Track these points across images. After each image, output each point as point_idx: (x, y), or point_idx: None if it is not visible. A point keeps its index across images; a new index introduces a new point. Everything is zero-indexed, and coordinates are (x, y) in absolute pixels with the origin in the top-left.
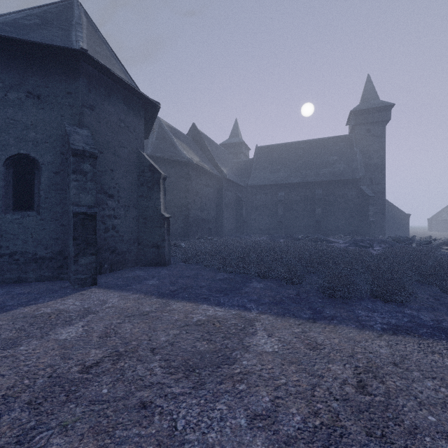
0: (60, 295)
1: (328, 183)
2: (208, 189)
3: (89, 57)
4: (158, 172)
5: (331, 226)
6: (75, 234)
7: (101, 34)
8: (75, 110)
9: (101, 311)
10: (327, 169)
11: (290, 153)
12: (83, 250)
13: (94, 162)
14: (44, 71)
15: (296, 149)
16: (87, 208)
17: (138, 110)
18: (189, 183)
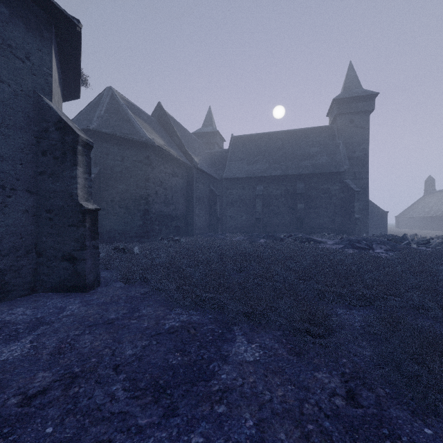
0: None
1: (310, 177)
2: (176, 179)
3: None
4: (72, 132)
5: (313, 223)
6: None
7: None
8: None
9: None
10: (308, 161)
11: (269, 144)
12: None
13: None
14: None
15: (275, 139)
16: None
17: (39, 26)
18: (149, 170)
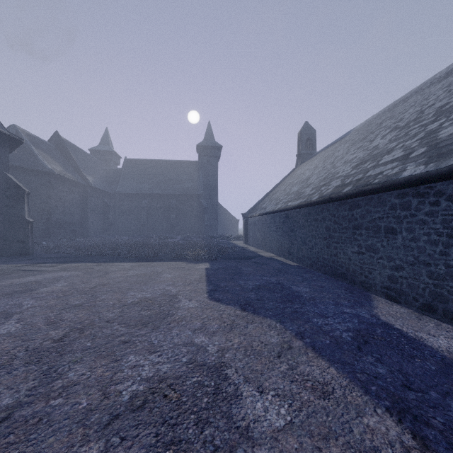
0: None
1: (180, 196)
2: (73, 195)
3: None
4: (23, 190)
5: (182, 228)
6: None
7: None
8: None
9: None
10: (180, 185)
11: (154, 169)
12: None
13: None
14: None
15: (159, 166)
16: None
17: (4, 143)
18: (51, 191)
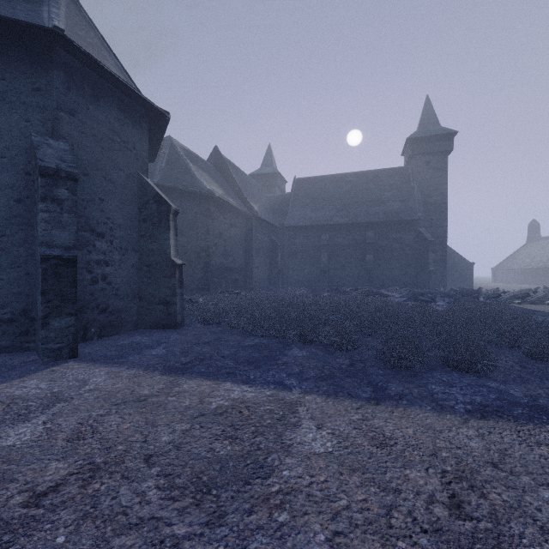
0: (19, 373)
1: (381, 225)
2: (235, 230)
3: (67, 41)
4: (167, 204)
5: (384, 276)
6: (45, 287)
7: (87, 16)
8: (47, 113)
9: (77, 397)
10: (379, 208)
11: (336, 188)
12: (57, 308)
13: (73, 187)
14: None
15: (343, 183)
16: (63, 250)
17: (140, 121)
18: (210, 222)
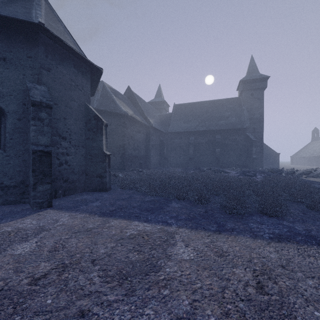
0: (21, 215)
1: (224, 131)
2: (139, 134)
3: (46, 30)
4: (101, 120)
5: (226, 161)
6: (34, 167)
7: (56, 14)
8: (35, 70)
9: (53, 229)
10: (223, 121)
11: (198, 109)
12: (40, 180)
13: (49, 111)
14: (9, 39)
15: (202, 106)
16: (44, 147)
17: (86, 73)
18: (125, 130)
